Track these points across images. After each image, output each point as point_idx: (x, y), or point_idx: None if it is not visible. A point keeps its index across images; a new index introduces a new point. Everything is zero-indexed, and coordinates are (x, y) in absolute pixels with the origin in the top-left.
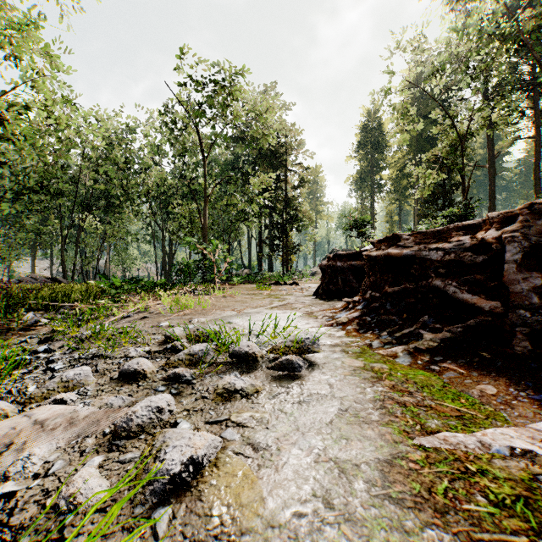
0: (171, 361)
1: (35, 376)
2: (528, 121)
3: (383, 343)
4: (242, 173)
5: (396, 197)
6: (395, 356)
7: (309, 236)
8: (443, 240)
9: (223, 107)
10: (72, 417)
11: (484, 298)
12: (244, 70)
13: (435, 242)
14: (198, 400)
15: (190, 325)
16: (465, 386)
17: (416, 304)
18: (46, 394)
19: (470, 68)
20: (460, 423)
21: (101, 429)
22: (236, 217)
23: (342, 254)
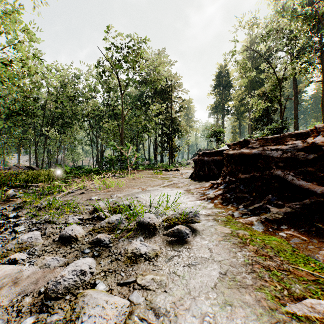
0: (96, 227)
1: (4, 236)
2: (317, 71)
3: (241, 214)
4: (145, 103)
5: (238, 117)
6: (252, 224)
7: (185, 141)
8: (280, 143)
9: (133, 62)
10: (17, 277)
11: (316, 184)
12: (146, 40)
13: (275, 145)
14: (113, 262)
15: (111, 199)
16: (309, 251)
17: (261, 186)
18: (5, 253)
19: (285, 37)
20: (318, 288)
21: (38, 288)
22: (141, 129)
23: (208, 152)
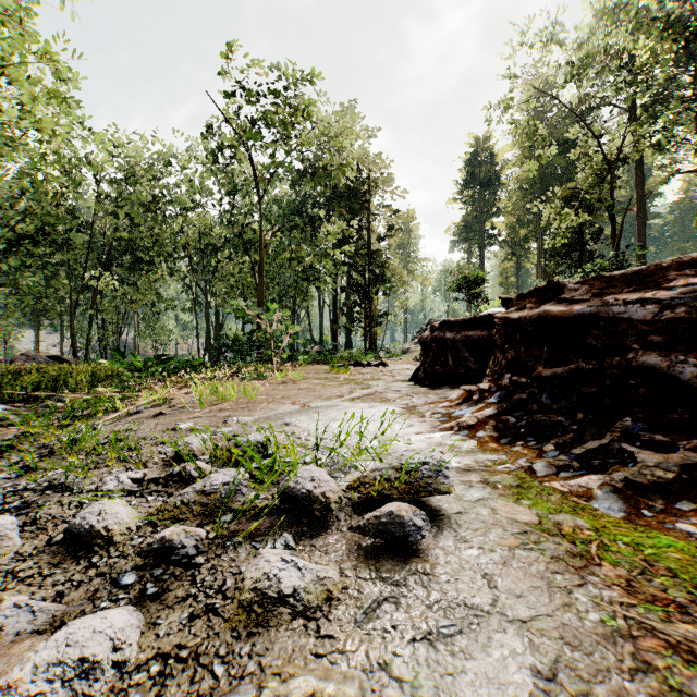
0: (168, 505)
1: None
2: (688, 150)
3: (554, 467)
4: (311, 218)
5: (514, 251)
6: (588, 495)
7: (400, 302)
8: (649, 286)
9: (285, 126)
10: None
11: None
12: (313, 76)
13: (634, 291)
14: (196, 621)
15: (223, 428)
16: None
17: (600, 396)
18: None
19: (623, 67)
20: None
21: None
22: (303, 275)
23: (453, 321)
